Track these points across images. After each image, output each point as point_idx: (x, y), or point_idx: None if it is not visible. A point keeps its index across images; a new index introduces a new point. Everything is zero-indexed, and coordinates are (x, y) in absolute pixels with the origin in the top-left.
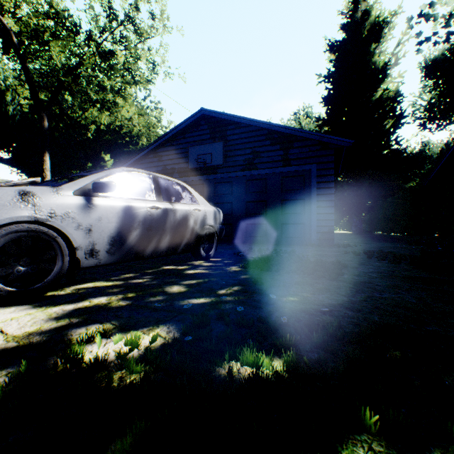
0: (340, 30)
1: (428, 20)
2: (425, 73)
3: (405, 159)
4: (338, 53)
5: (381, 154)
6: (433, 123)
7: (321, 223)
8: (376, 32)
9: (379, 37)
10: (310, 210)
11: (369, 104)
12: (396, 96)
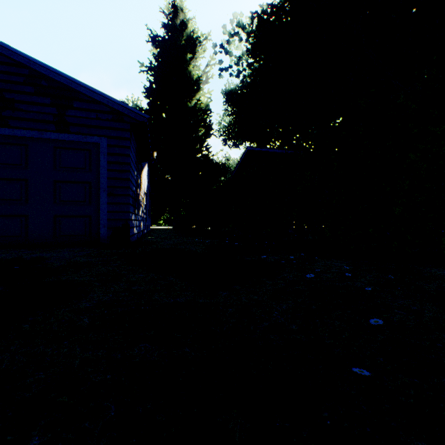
0: (163, 28)
1: (227, 53)
2: (226, 99)
3: (212, 164)
4: (159, 47)
5: (195, 157)
6: (231, 141)
7: (114, 216)
8: (192, 46)
9: (194, 52)
10: (99, 198)
11: (186, 108)
12: (207, 109)
